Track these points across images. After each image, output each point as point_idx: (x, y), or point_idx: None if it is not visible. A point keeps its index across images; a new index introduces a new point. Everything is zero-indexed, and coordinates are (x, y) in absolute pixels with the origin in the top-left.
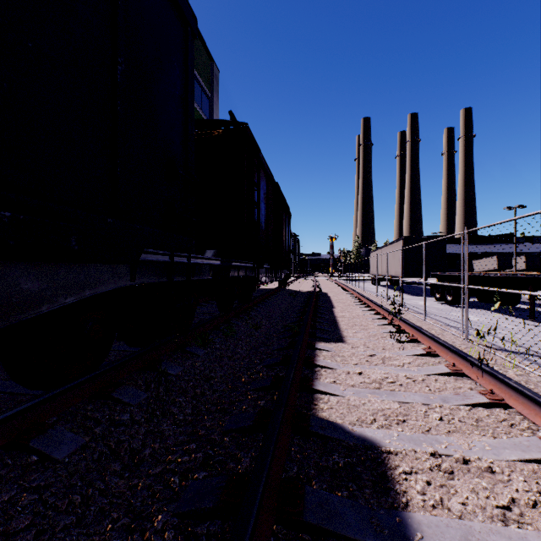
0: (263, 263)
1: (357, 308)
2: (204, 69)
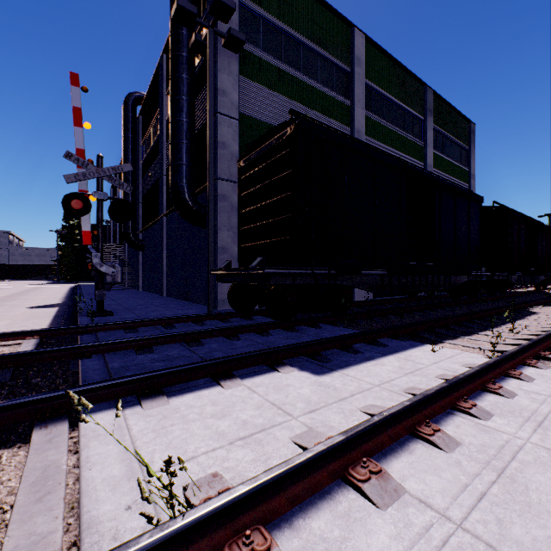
0: (515, 272)
1: None
2: (462, 133)
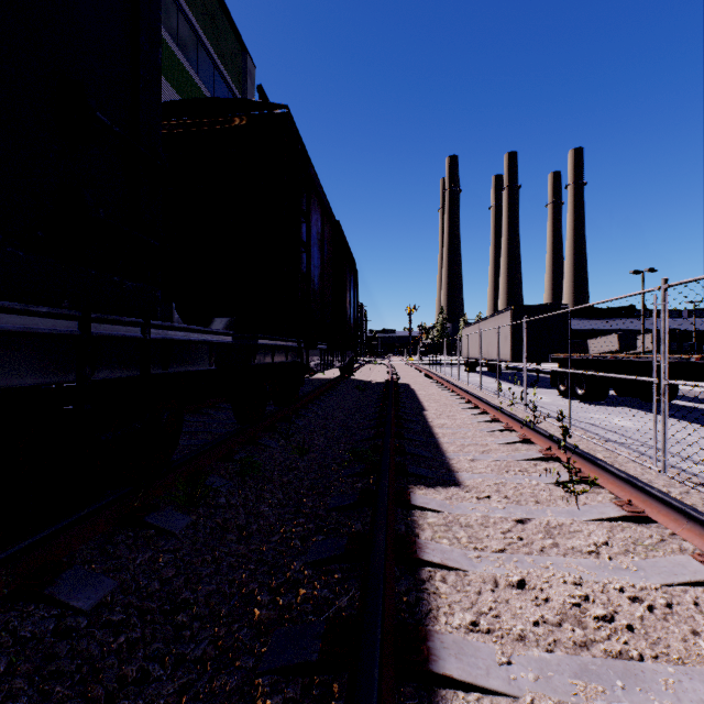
0: (316, 341)
1: (459, 409)
2: (231, 60)
